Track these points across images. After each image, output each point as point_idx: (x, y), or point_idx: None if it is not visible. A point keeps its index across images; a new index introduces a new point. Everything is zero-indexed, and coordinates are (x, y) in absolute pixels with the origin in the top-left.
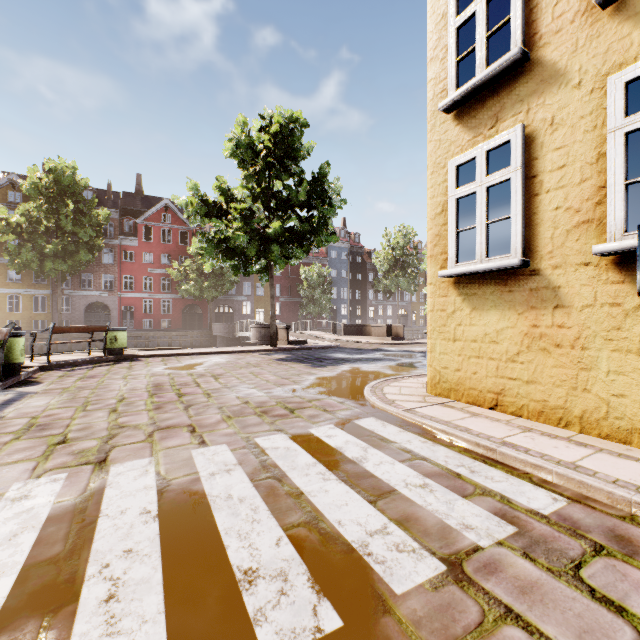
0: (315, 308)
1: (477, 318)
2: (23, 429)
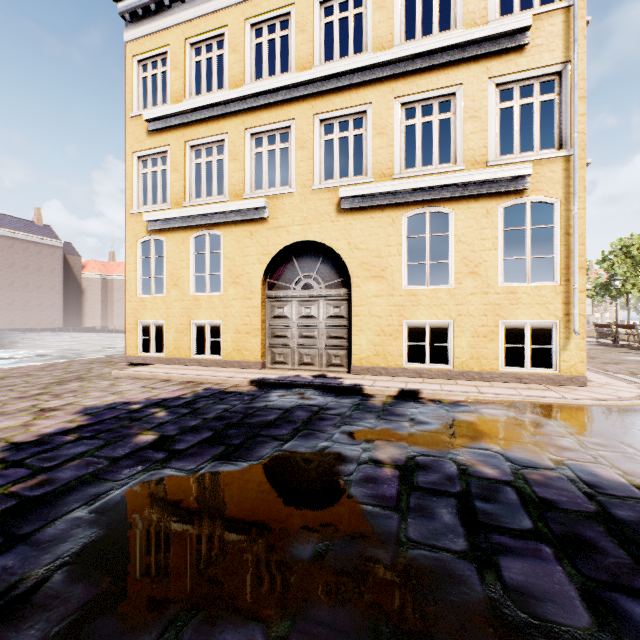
0: None
1: None
2: None
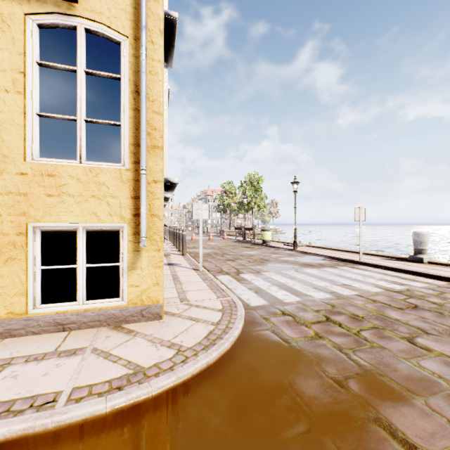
0: None
1: None
2: None
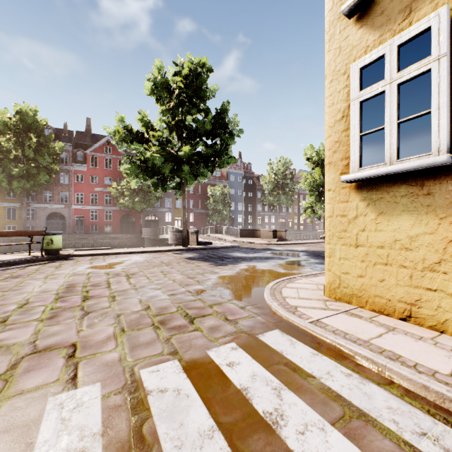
0: (218, 217)
1: (384, 223)
2: None
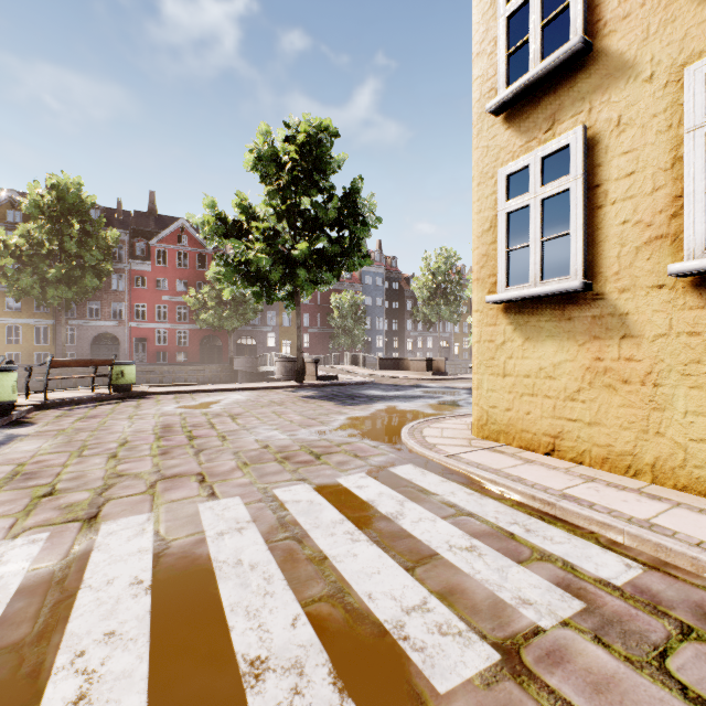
0: (347, 340)
1: (531, 350)
2: (6, 478)
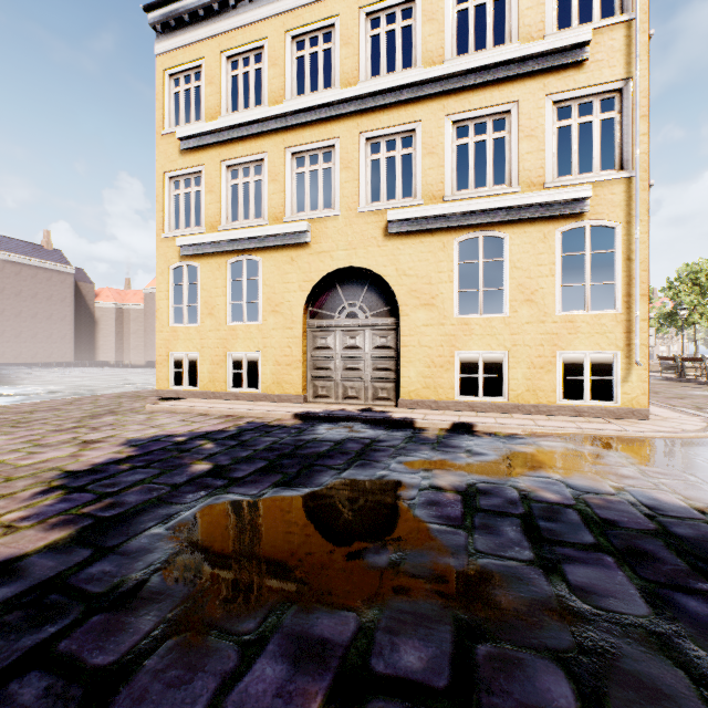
0: None
1: None
2: None
